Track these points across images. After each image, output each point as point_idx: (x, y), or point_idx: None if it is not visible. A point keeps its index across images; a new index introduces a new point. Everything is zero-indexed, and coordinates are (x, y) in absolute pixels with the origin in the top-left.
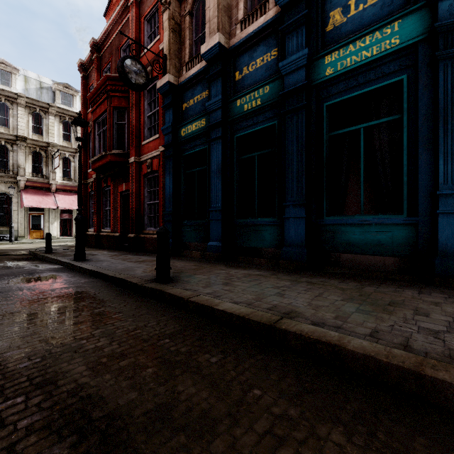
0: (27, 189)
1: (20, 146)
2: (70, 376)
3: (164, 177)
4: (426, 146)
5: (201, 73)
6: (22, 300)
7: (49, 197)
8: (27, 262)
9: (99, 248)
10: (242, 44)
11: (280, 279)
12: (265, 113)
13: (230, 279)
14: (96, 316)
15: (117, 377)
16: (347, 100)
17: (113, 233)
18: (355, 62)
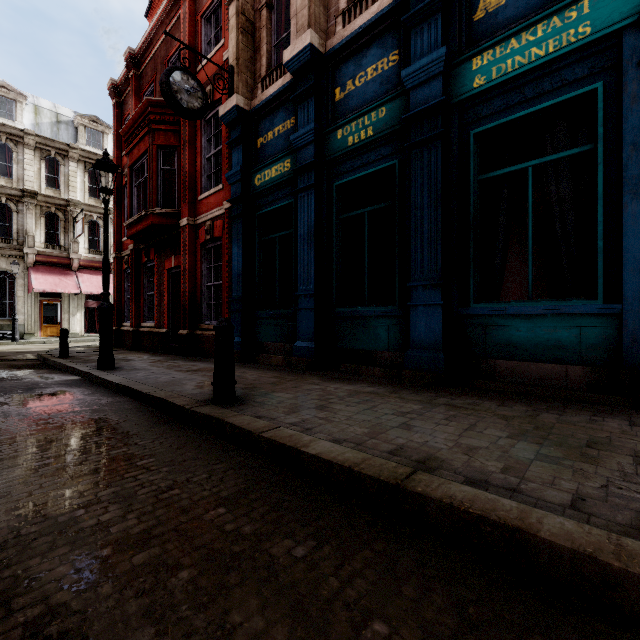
0: (37, 266)
1: (27, 205)
2: (39, 587)
3: (231, 247)
4: (635, 192)
5: (285, 92)
6: (2, 433)
7: (69, 277)
8: (29, 371)
9: (138, 350)
10: (346, 46)
11: (405, 400)
12: (380, 149)
13: (327, 399)
14: (111, 463)
15: (123, 589)
16: (506, 124)
17: (157, 329)
18: (519, 65)
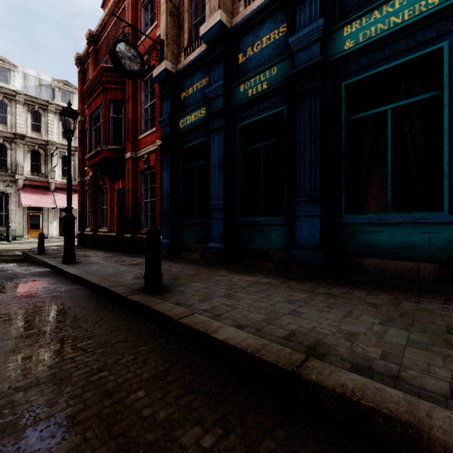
0: (25, 188)
1: (18, 144)
2: None
3: (162, 173)
4: None
5: (201, 58)
6: None
7: (48, 196)
8: (14, 265)
9: (96, 249)
10: (246, 22)
11: (293, 290)
12: (272, 98)
13: (232, 288)
14: (56, 345)
15: None
16: (370, 77)
17: (109, 233)
18: (381, 30)
